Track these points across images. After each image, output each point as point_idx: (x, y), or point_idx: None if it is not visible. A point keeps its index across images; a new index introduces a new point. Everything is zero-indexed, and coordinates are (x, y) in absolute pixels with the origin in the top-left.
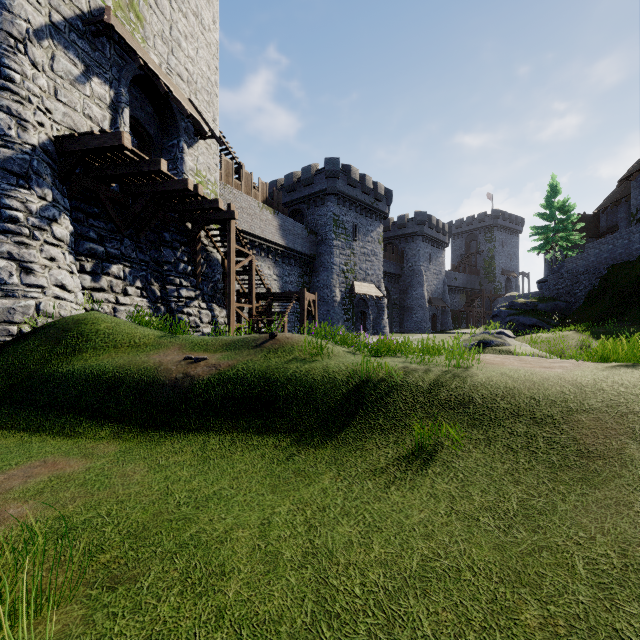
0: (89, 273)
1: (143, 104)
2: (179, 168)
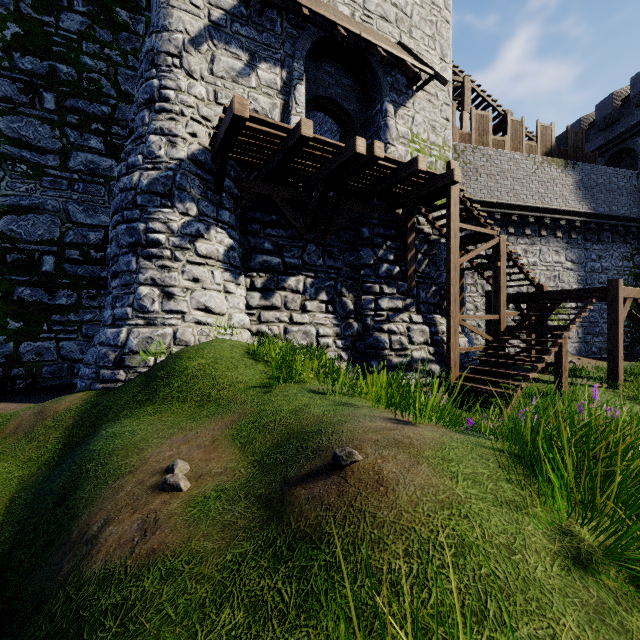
0: (262, 290)
1: (339, 78)
2: (382, 139)
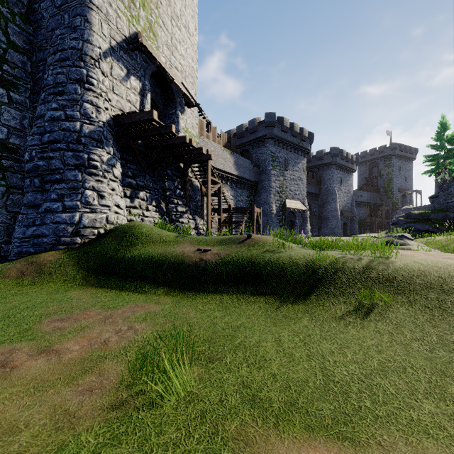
0: (128, 197)
1: (155, 89)
2: (176, 128)
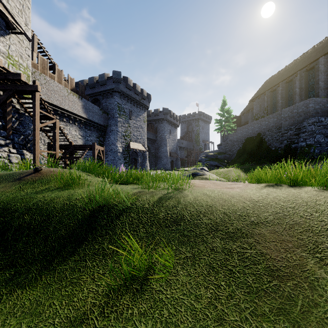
0: None
1: None
2: None
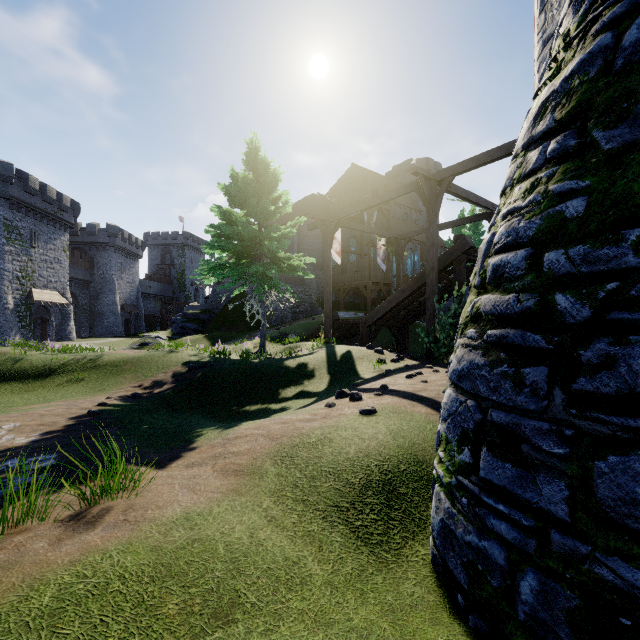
0: None
1: None
2: None
